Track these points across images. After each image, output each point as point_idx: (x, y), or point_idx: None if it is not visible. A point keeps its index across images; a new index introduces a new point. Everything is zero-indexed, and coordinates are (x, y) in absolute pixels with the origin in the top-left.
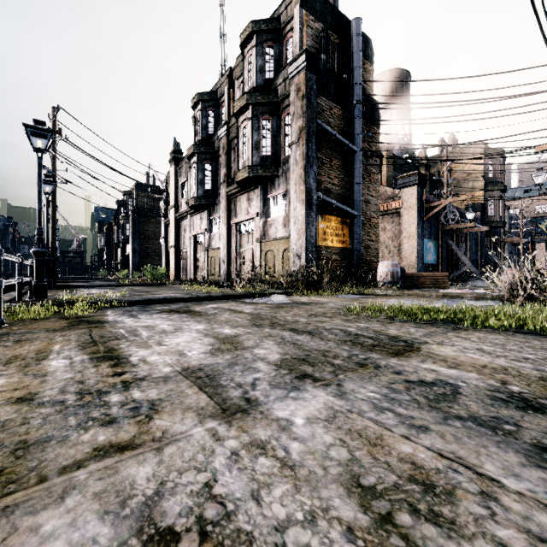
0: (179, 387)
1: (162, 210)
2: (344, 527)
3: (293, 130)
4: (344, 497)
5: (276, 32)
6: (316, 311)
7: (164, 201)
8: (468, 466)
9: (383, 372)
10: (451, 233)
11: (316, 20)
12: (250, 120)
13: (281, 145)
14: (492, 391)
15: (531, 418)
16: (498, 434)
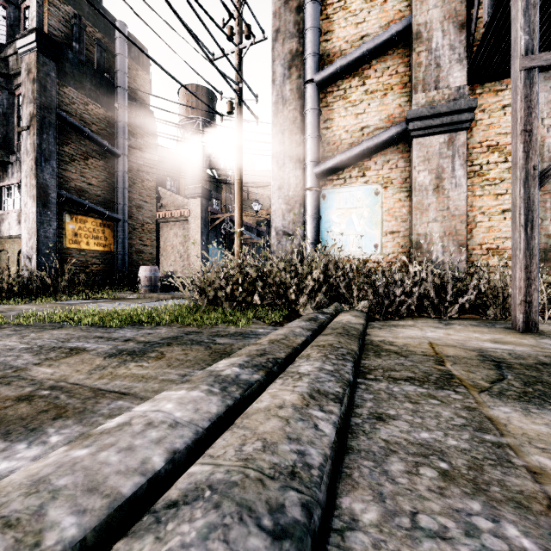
0: None
1: None
2: None
3: (24, 114)
4: None
5: None
6: None
7: None
8: None
9: None
10: None
11: (66, 2)
12: None
13: (15, 127)
14: None
15: None
16: None
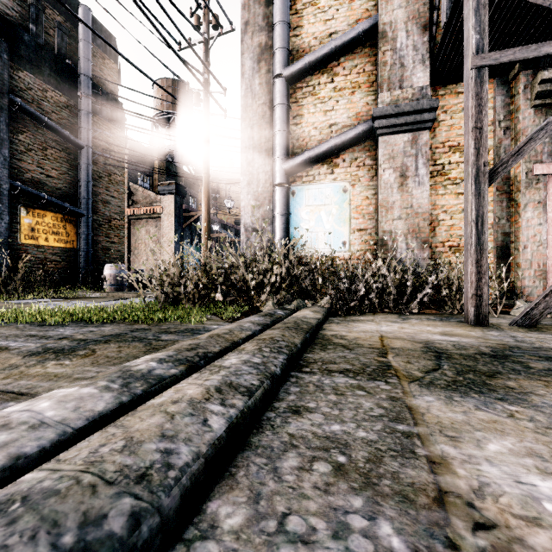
0: None
1: None
2: None
3: None
4: None
5: None
6: None
7: None
8: None
9: None
10: (216, 241)
11: None
12: None
13: None
14: None
15: None
16: None
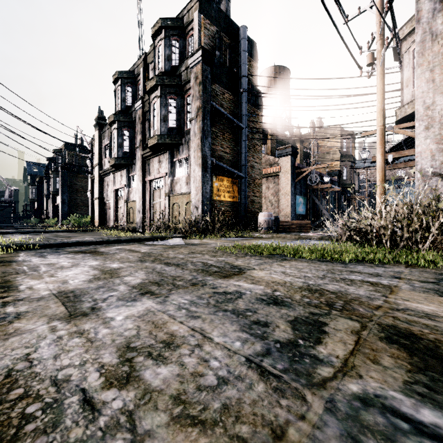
0: (47, 303)
1: (89, 167)
2: (100, 365)
3: (193, 108)
4: (113, 353)
5: (181, 29)
6: (197, 250)
7: (90, 159)
8: (203, 333)
9: (204, 288)
10: (316, 192)
11: (212, 24)
12: (159, 97)
13: (184, 120)
14: (262, 296)
15: (267, 308)
16: (239, 317)
